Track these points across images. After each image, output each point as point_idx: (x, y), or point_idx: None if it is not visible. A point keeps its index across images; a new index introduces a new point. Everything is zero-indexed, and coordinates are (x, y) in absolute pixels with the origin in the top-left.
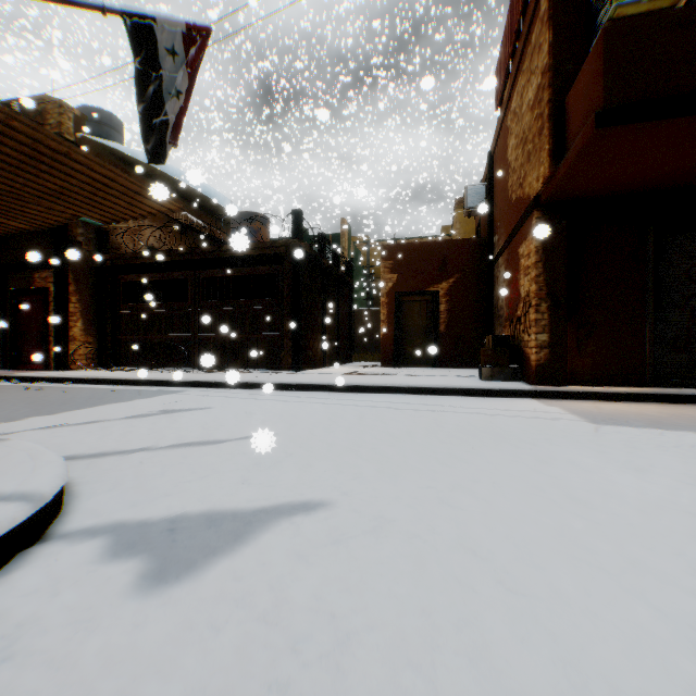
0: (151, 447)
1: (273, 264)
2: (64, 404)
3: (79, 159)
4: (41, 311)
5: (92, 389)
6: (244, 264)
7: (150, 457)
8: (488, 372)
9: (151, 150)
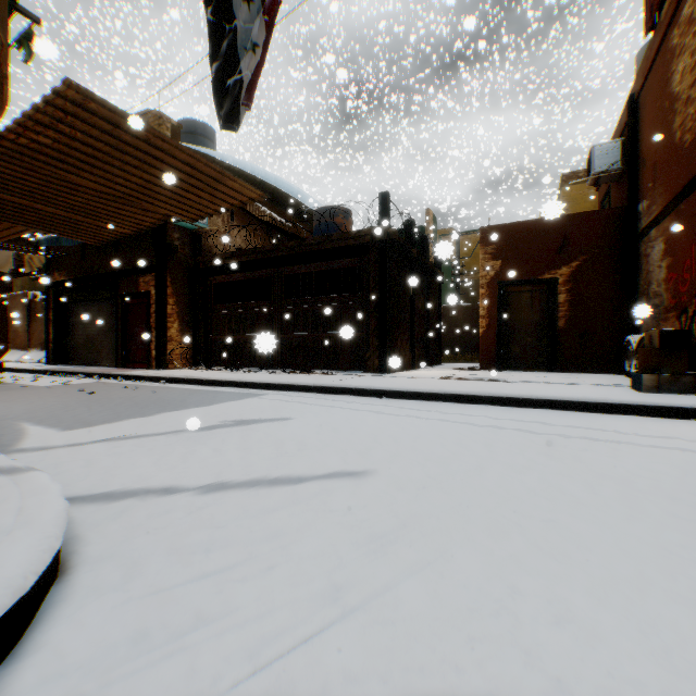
0: (208, 483)
1: (357, 256)
2: (146, 406)
3: (158, 144)
4: (144, 313)
5: (179, 390)
6: (326, 258)
7: (201, 504)
8: (651, 381)
9: (224, 115)
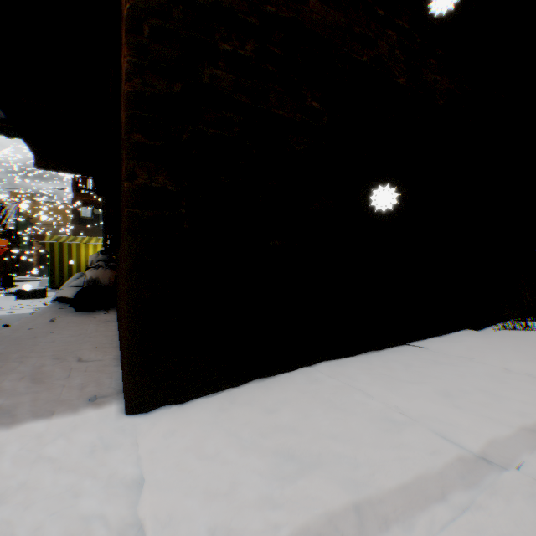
0: None
1: None
2: None
3: None
4: None
5: None
6: None
7: None
8: None
9: None
